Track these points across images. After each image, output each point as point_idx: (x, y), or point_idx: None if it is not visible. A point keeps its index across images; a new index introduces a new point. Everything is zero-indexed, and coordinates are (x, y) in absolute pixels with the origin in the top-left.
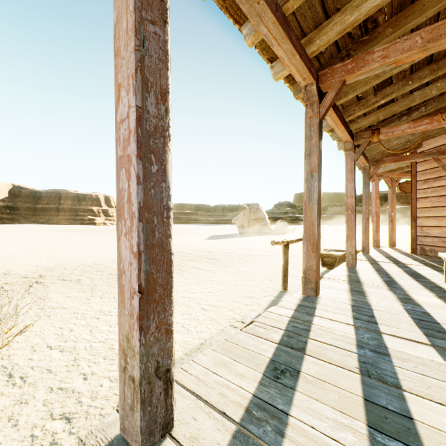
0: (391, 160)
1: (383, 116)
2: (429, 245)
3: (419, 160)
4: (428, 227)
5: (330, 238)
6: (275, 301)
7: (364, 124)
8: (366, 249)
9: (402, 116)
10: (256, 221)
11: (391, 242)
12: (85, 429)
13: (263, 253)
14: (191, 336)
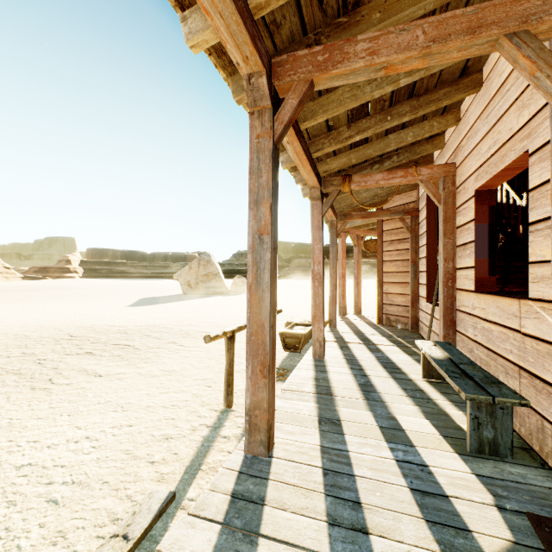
0: (360, 216)
1: (356, 159)
2: (394, 315)
3: (386, 218)
4: (394, 294)
5: (295, 299)
6: (209, 440)
7: (334, 166)
8: (333, 322)
9: (374, 163)
10: (207, 277)
11: (357, 308)
12: None
13: (210, 328)
14: None
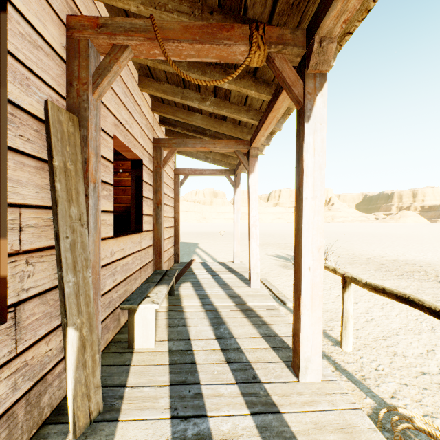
0: None
1: None
2: None
3: None
4: None
5: None
6: None
7: None
8: None
9: None
10: None
11: None
12: (261, 276)
13: None
14: (287, 289)
